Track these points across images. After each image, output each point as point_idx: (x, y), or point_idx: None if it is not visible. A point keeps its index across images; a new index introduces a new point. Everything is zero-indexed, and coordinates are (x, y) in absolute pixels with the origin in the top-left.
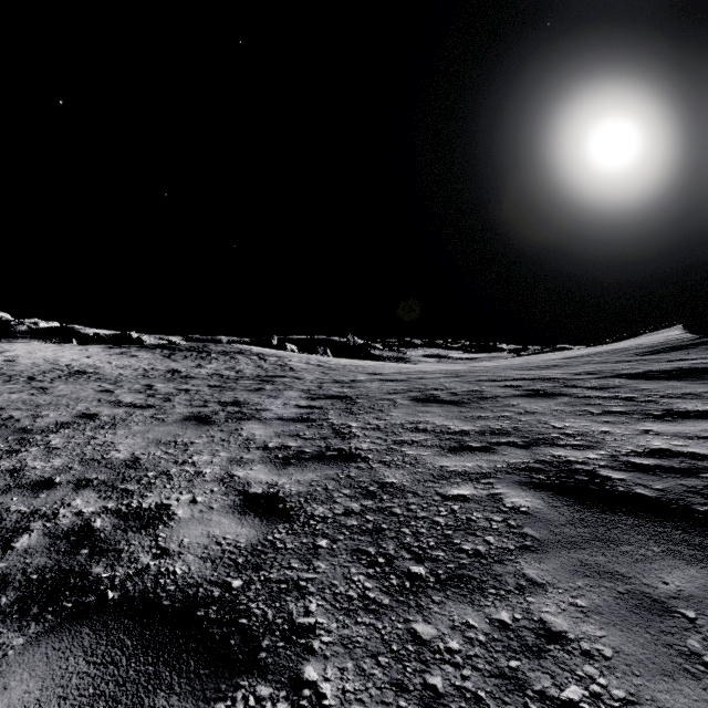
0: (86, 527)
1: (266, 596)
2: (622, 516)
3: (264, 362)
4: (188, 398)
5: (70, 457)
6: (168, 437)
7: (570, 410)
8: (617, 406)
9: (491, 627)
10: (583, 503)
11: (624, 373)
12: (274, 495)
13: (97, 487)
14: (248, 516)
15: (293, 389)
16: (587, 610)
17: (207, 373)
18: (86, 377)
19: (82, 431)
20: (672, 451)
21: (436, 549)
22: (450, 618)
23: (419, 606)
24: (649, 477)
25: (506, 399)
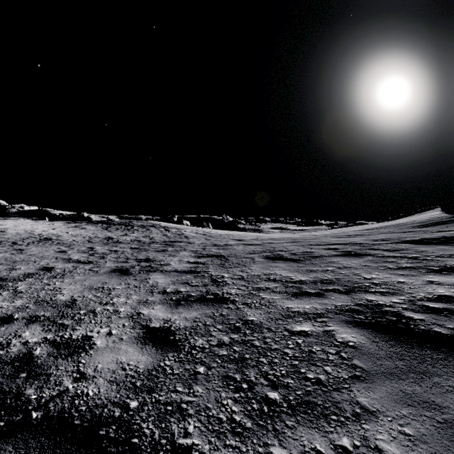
0: (28, 354)
1: (155, 417)
2: (428, 350)
3: (168, 232)
4: (116, 256)
5: (28, 299)
6: (98, 284)
7: (374, 266)
8: (407, 263)
9: (336, 453)
10: (396, 339)
11: (407, 240)
12: (168, 328)
13: (43, 322)
14: (147, 345)
15: (186, 250)
16: (415, 438)
17: (130, 239)
18: (51, 242)
19: (41, 280)
20: (453, 297)
21: (287, 377)
22: (301, 444)
23: (276, 430)
24: (442, 318)
25: (329, 258)
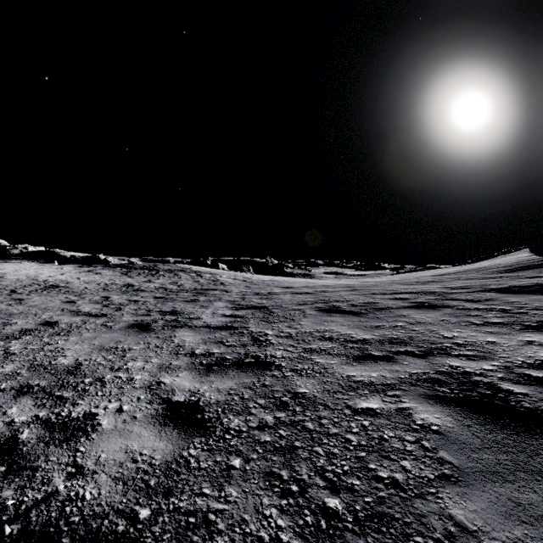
0: (12, 439)
1: (171, 534)
2: (539, 439)
3: (201, 278)
4: (136, 308)
5: (21, 363)
6: (111, 343)
7: (455, 321)
8: (495, 317)
9: None
10: (494, 422)
11: (492, 288)
12: (195, 403)
13: (36, 394)
14: (167, 427)
15: (221, 301)
16: None
17: (155, 287)
18: (58, 290)
19: (40, 338)
20: None
21: (351, 475)
22: None
23: None
24: None
25: (397, 310)
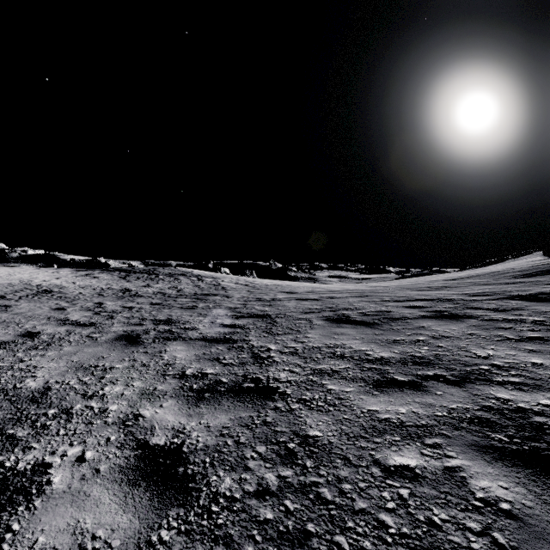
0: None
1: None
2: None
3: (202, 282)
4: (128, 316)
5: None
6: (92, 360)
7: (485, 335)
8: (531, 331)
9: None
10: None
11: (515, 295)
12: (177, 448)
13: None
14: (137, 488)
15: (221, 307)
16: None
17: (153, 292)
18: (50, 296)
19: (14, 353)
20: None
21: None
22: None
23: None
24: None
25: (415, 321)
